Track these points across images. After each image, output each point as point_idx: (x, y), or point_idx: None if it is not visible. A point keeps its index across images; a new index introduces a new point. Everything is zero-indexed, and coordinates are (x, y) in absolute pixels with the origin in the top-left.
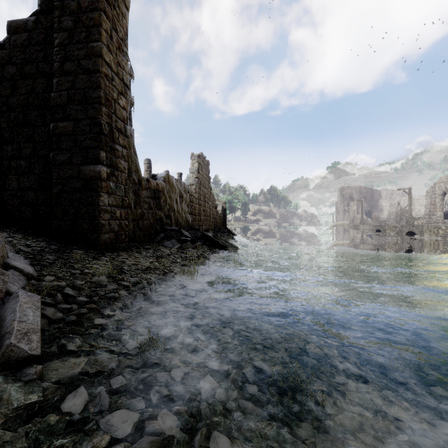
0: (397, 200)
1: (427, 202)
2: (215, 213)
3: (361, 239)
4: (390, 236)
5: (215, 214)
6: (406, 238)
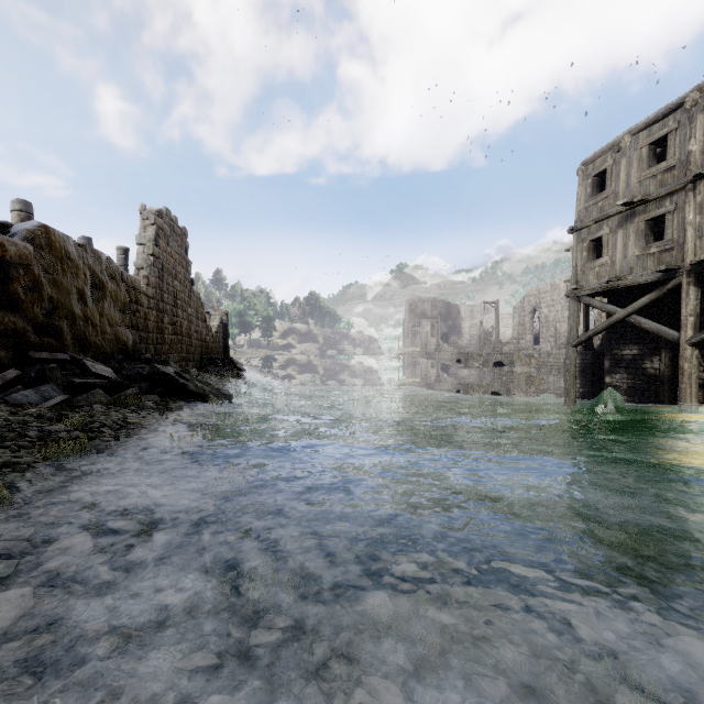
0: (479, 319)
1: (515, 322)
2: (203, 331)
3: (438, 373)
4: (474, 369)
5: (205, 332)
6: (493, 370)
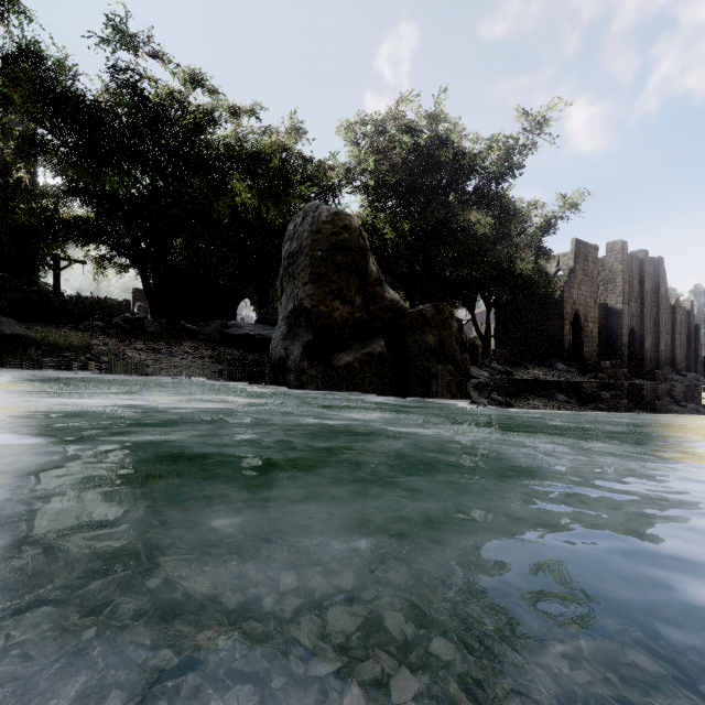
0: None
1: None
2: None
3: None
4: None
5: None
6: None
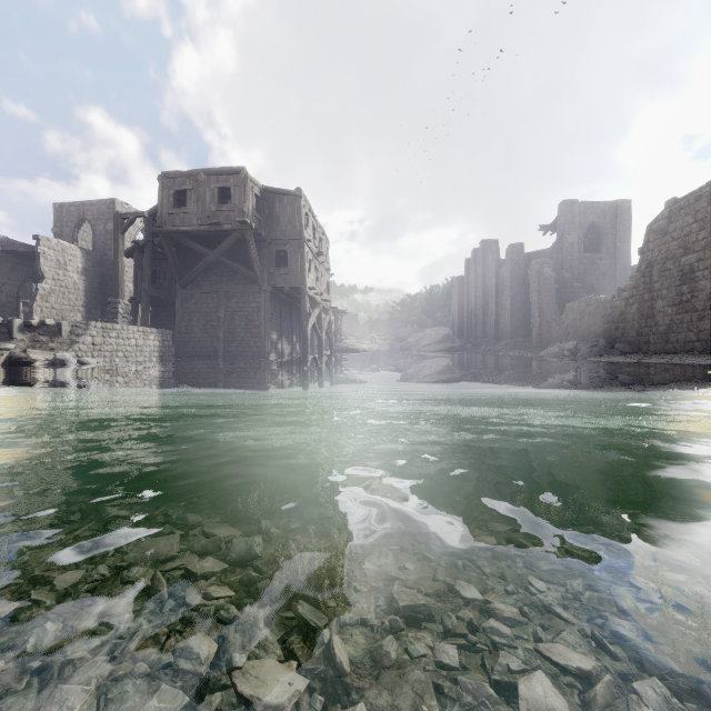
0: None
1: None
2: None
3: None
4: None
5: None
6: None
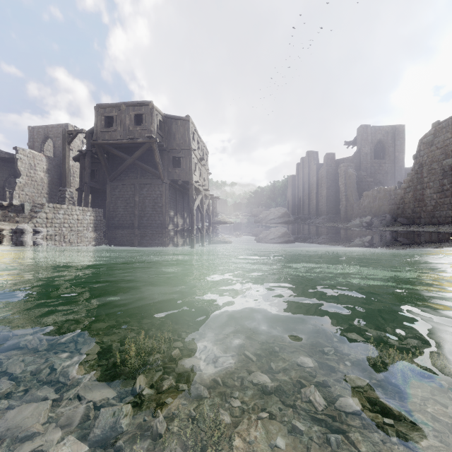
0: None
1: None
2: None
3: None
4: None
5: None
6: None
